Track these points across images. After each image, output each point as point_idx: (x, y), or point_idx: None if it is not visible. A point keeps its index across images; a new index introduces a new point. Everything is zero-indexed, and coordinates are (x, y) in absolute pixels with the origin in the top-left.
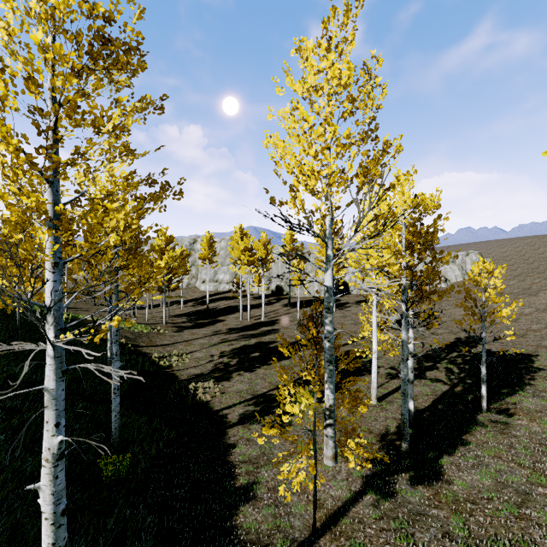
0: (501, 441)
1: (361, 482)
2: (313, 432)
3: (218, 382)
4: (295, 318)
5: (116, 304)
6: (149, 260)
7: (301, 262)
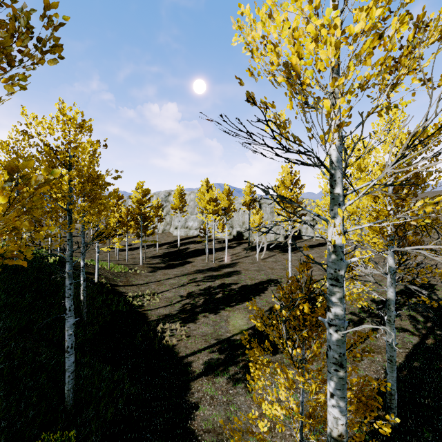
0: None
1: None
2: (299, 440)
3: (184, 324)
4: (254, 260)
5: (70, 255)
6: (129, 209)
7: (259, 211)
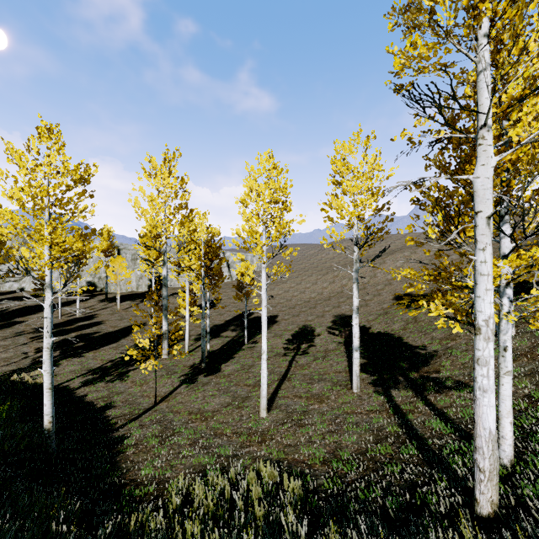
0: (249, 353)
1: (179, 382)
2: (155, 351)
3: None
4: (115, 311)
5: None
6: None
7: (121, 259)
